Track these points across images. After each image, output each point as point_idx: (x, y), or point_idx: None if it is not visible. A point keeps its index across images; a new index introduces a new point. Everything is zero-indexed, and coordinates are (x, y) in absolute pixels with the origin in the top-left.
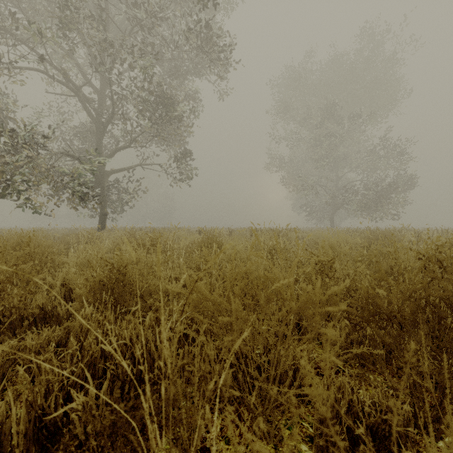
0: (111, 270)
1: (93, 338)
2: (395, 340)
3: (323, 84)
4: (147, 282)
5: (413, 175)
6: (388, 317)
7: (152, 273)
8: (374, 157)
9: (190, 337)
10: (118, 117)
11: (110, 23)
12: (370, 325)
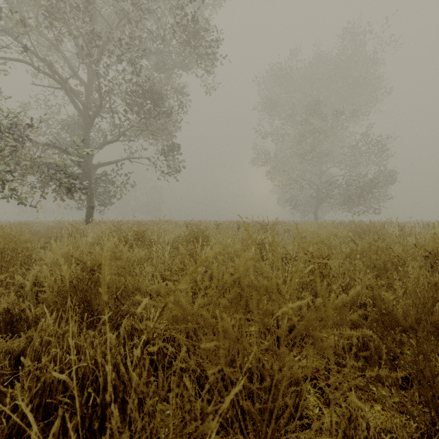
0: (83, 270)
1: (46, 360)
2: (415, 358)
3: (307, 82)
4: (124, 283)
5: (392, 170)
6: (403, 328)
7: (130, 273)
8: (356, 153)
9: (166, 362)
10: (106, 110)
11: (97, 16)
12: (385, 340)
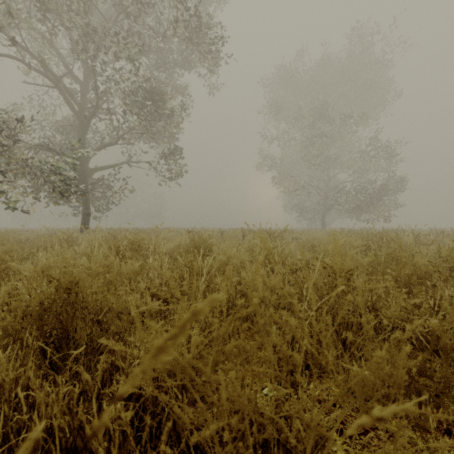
0: (57, 289)
1: None
2: None
3: (314, 84)
4: (108, 304)
5: (402, 176)
6: None
7: (115, 291)
8: (365, 158)
9: (143, 440)
10: (103, 111)
11: (93, 10)
12: (451, 393)
